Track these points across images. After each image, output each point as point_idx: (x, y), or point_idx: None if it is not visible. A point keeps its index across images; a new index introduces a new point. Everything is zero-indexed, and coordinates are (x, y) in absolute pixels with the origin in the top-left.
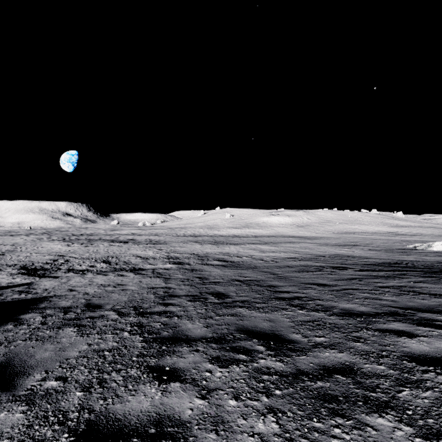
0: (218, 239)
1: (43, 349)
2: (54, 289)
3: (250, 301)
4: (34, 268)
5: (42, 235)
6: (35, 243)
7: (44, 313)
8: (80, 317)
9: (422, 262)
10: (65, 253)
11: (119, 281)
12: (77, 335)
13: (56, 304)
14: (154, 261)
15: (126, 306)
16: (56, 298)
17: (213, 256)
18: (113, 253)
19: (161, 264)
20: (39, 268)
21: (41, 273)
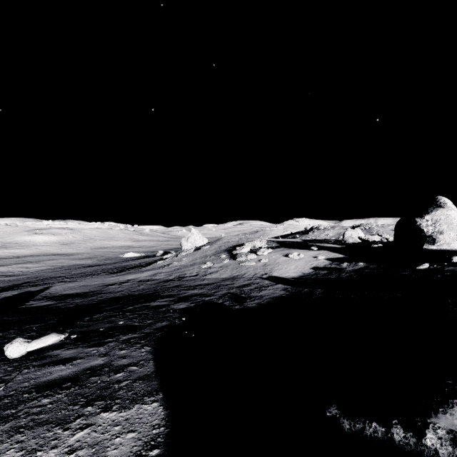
0: None
1: None
2: None
3: (29, 279)
4: None
5: None
6: None
7: None
8: None
9: (100, 264)
10: None
11: None
12: None
13: None
14: None
15: None
16: None
17: None
18: None
19: None
20: None
21: None
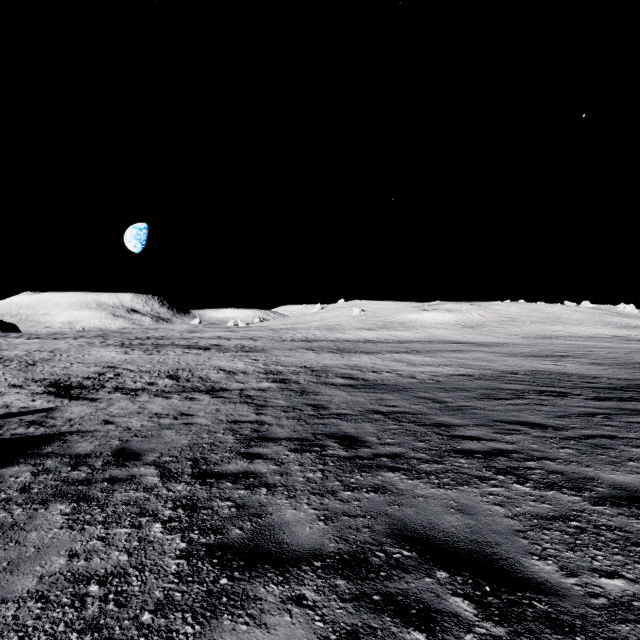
0: (342, 346)
1: None
2: (81, 420)
3: (407, 456)
4: (69, 385)
5: (95, 339)
6: (82, 349)
7: (41, 465)
8: (93, 478)
9: None
10: (118, 364)
11: (185, 408)
12: (63, 524)
13: (70, 447)
14: (244, 377)
15: (180, 458)
16: (77, 436)
17: (335, 371)
18: (186, 364)
19: (254, 382)
20: (75, 385)
21: (75, 392)
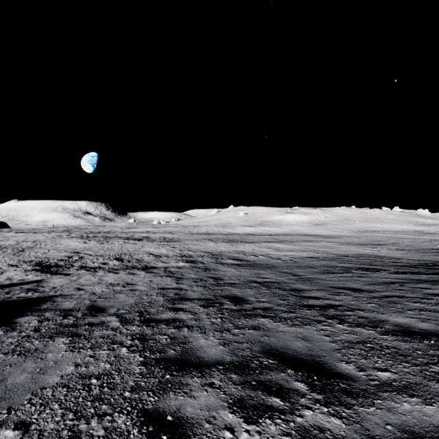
0: (232, 238)
1: (21, 368)
2: (62, 288)
3: (273, 309)
4: (49, 264)
5: (62, 233)
6: (55, 240)
7: (42, 316)
8: (78, 323)
9: None
10: (80, 250)
11: (129, 280)
12: (66, 349)
13: (58, 305)
14: (167, 259)
15: (131, 311)
16: (61, 298)
17: (228, 255)
18: (127, 250)
19: (173, 263)
20: (53, 264)
21: (54, 269)
